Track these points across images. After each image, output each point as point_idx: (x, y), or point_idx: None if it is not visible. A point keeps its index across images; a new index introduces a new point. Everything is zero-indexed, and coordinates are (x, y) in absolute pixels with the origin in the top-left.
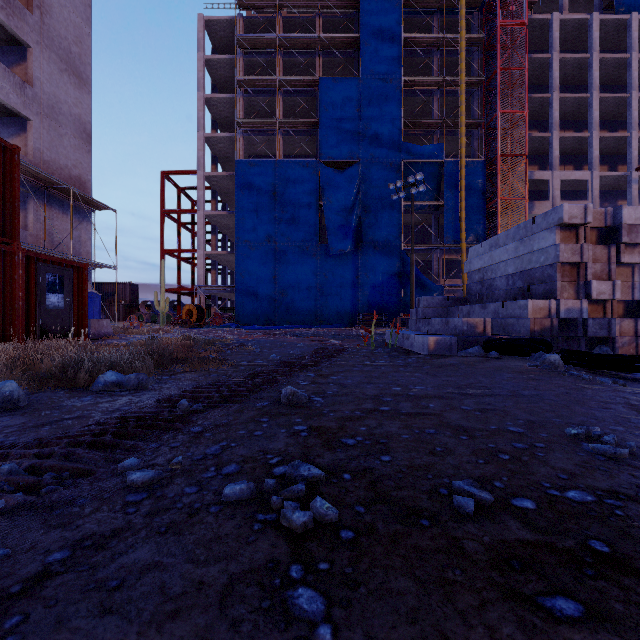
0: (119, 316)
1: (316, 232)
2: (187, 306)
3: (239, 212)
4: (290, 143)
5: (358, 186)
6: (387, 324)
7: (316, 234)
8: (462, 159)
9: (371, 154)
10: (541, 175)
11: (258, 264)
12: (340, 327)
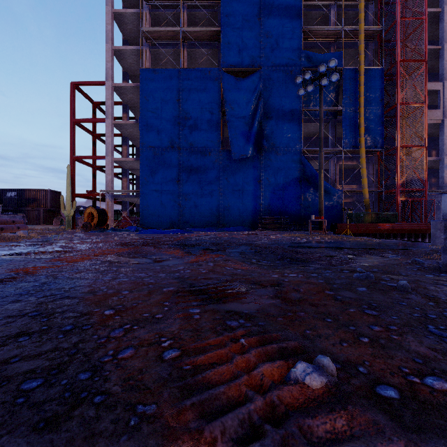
0: (40, 220)
1: (218, 138)
2: (88, 209)
3: (143, 118)
4: (194, 58)
5: (259, 93)
6: (288, 227)
7: (218, 140)
8: (361, 66)
9: (272, 62)
10: (433, 85)
11: (162, 169)
12: (242, 230)
